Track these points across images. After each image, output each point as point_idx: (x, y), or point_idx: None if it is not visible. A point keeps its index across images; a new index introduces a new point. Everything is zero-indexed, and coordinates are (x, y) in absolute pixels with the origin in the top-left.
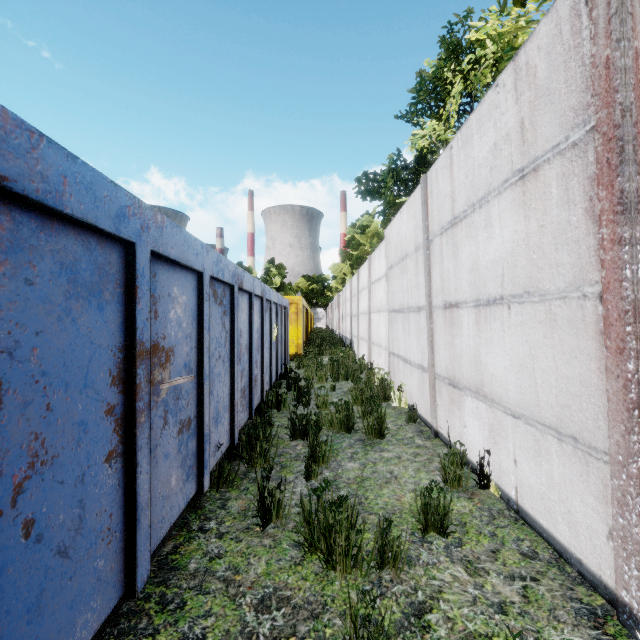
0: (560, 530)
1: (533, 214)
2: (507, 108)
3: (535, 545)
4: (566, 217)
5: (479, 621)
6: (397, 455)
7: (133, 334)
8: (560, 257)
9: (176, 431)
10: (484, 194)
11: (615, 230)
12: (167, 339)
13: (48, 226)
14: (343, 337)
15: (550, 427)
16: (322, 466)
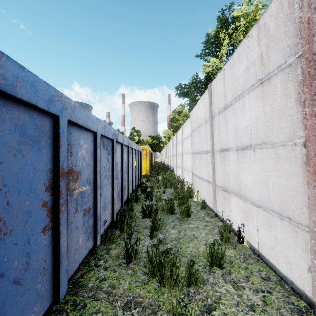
0: (281, 266)
1: (267, 102)
2: (253, 48)
3: (268, 273)
4: (285, 103)
5: (240, 315)
6: (196, 226)
7: (58, 164)
8: (282, 124)
9: (82, 214)
10: (241, 92)
11: (312, 109)
12: (77, 167)
13: (8, 104)
14: (169, 166)
15: (276, 212)
16: (158, 231)
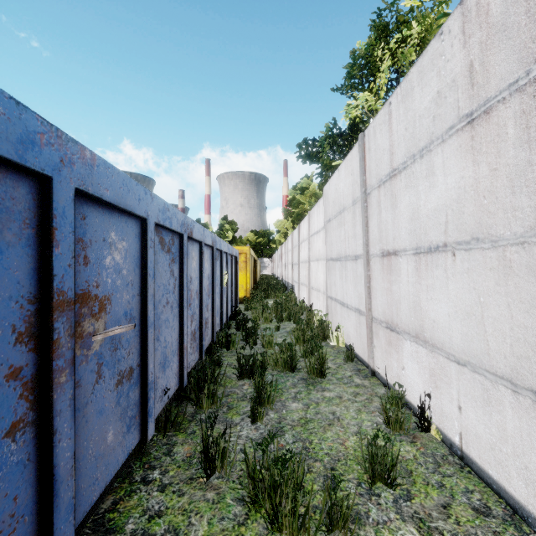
0: (514, 485)
1: (484, 158)
2: (453, 54)
3: (486, 498)
4: (526, 157)
5: None
6: (338, 395)
7: (49, 282)
8: (518, 200)
9: (114, 383)
10: (426, 144)
11: None
12: (101, 287)
13: None
14: (286, 282)
15: (503, 377)
16: (267, 407)
